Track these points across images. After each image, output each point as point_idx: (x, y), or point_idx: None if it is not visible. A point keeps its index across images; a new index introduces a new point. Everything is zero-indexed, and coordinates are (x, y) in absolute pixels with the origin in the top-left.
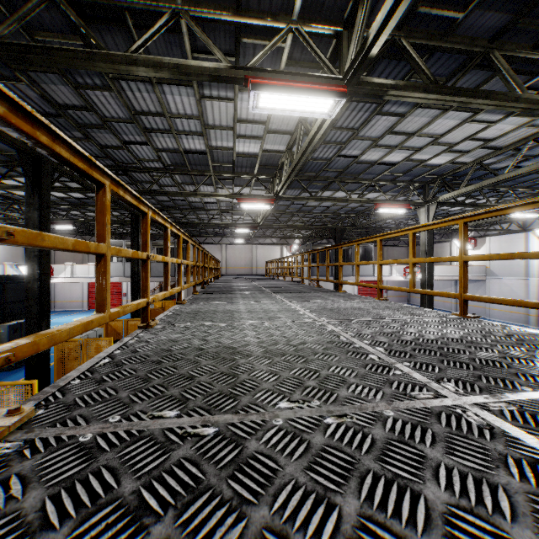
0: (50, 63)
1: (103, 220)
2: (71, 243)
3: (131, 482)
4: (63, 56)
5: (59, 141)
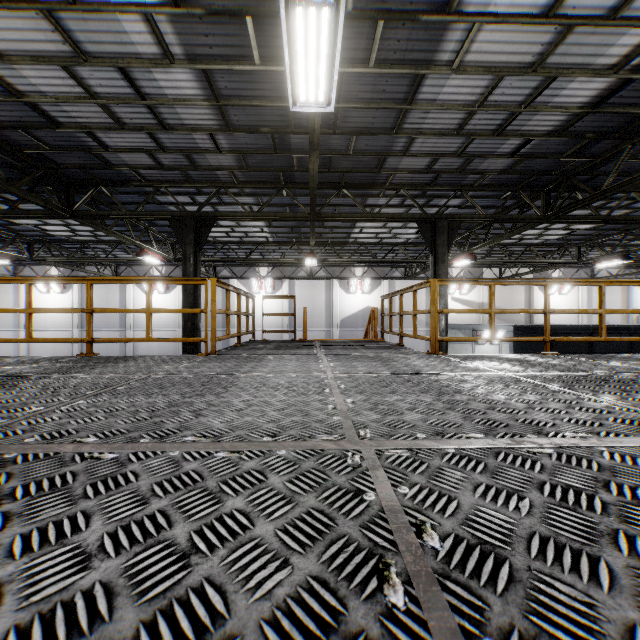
0: (632, 186)
1: (600, 299)
2: (577, 311)
3: (558, 358)
4: (638, 179)
5: (571, 281)
